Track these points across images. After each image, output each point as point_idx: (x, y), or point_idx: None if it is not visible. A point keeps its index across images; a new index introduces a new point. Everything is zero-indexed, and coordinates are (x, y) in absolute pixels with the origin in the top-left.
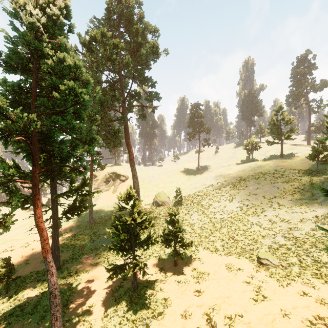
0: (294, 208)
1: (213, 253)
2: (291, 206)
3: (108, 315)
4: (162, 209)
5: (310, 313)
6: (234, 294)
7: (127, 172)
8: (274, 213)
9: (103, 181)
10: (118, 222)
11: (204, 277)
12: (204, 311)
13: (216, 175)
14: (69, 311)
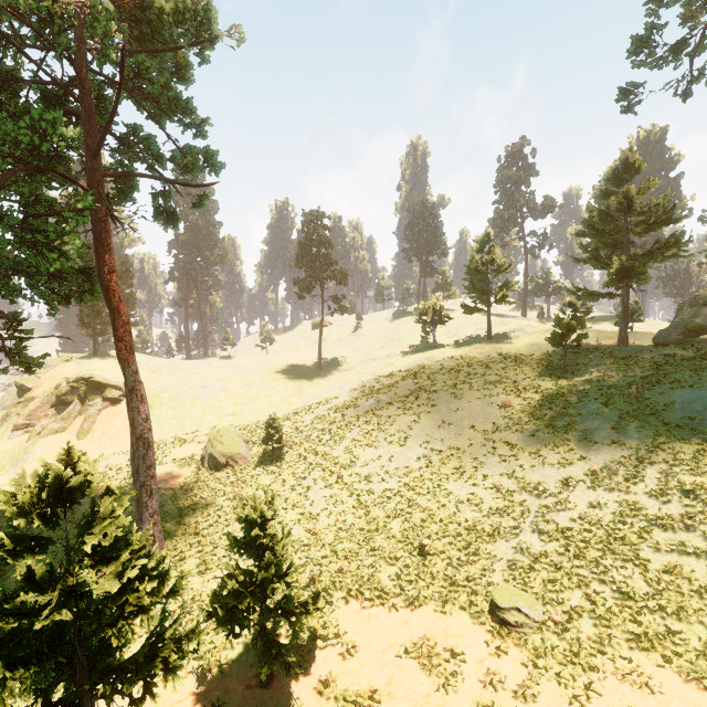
0: (545, 455)
1: (376, 607)
2: (537, 449)
3: None
4: (228, 477)
5: None
6: None
7: None
8: (504, 469)
9: (50, 404)
10: None
11: None
12: None
13: (362, 380)
14: None
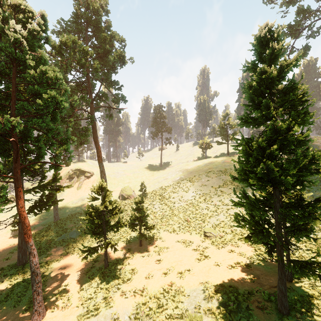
0: (232, 194)
1: (172, 234)
2: (230, 193)
3: (84, 288)
4: (128, 202)
5: (232, 261)
6: (185, 258)
7: (92, 169)
8: (218, 199)
9: (66, 178)
10: (92, 210)
11: (163, 250)
12: (162, 272)
13: (176, 170)
14: (45, 292)
